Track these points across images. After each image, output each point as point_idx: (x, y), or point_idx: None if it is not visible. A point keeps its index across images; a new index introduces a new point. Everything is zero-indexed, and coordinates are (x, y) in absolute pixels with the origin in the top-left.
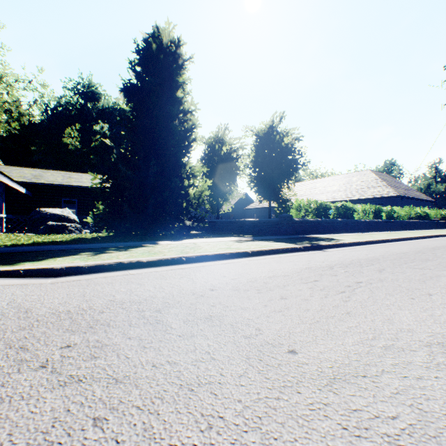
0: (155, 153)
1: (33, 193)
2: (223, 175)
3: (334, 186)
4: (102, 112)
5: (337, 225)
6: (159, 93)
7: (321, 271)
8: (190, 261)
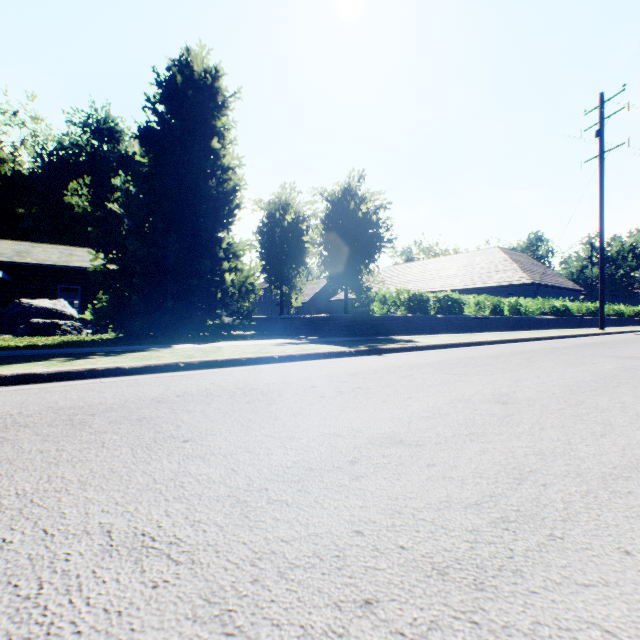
0: (181, 225)
1: (14, 277)
2: (286, 255)
3: (451, 269)
4: (124, 159)
5: (436, 323)
6: (187, 143)
7: (336, 377)
8: (191, 368)
